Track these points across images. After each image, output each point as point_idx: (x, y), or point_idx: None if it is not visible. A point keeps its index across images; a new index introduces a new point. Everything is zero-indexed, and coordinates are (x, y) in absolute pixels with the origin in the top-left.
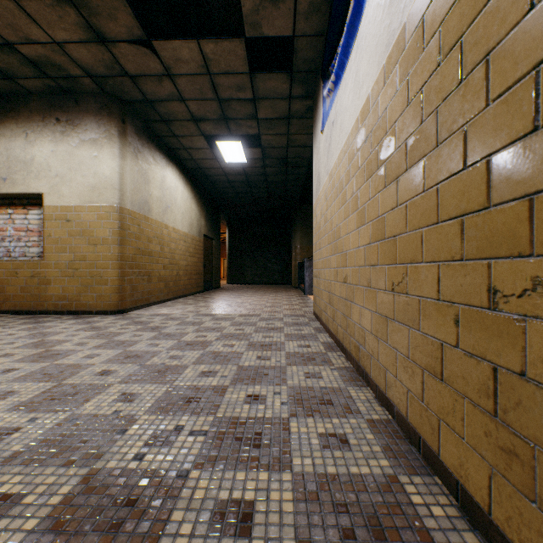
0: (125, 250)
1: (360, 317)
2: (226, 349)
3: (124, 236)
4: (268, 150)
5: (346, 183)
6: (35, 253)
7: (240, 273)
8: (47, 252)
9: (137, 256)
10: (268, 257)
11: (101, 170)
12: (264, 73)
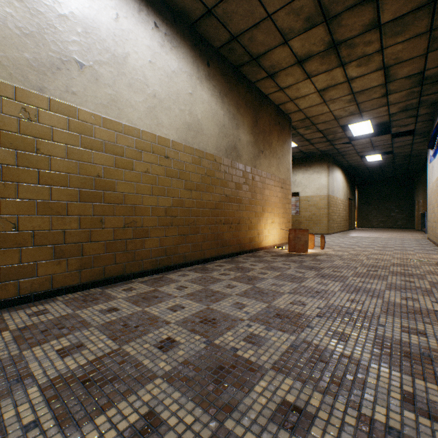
0: (329, 211)
1: (436, 231)
2: (387, 242)
3: (328, 205)
4: (397, 154)
5: (434, 193)
6: (293, 212)
7: (366, 220)
8: (300, 212)
9: (331, 213)
10: (391, 208)
11: (320, 182)
12: (398, 137)
